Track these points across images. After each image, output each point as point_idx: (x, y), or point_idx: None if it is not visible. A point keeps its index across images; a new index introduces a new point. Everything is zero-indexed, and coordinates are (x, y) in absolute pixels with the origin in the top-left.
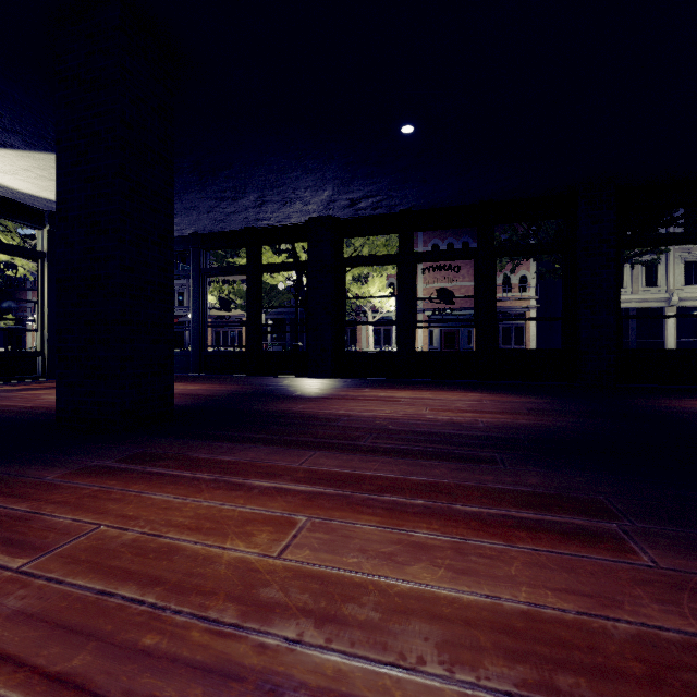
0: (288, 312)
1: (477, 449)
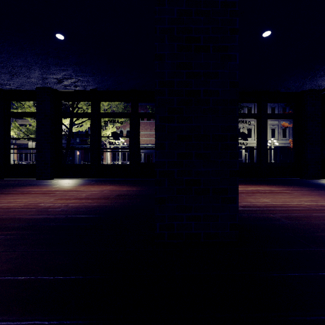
0: (65, 143)
1: (2, 232)
